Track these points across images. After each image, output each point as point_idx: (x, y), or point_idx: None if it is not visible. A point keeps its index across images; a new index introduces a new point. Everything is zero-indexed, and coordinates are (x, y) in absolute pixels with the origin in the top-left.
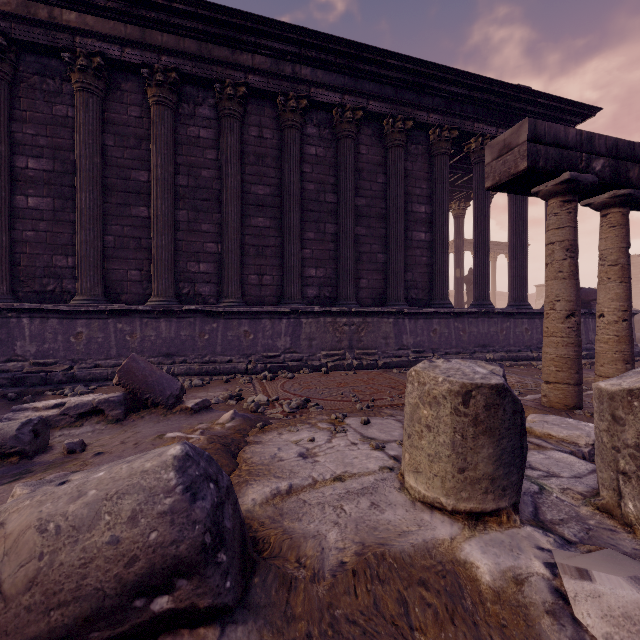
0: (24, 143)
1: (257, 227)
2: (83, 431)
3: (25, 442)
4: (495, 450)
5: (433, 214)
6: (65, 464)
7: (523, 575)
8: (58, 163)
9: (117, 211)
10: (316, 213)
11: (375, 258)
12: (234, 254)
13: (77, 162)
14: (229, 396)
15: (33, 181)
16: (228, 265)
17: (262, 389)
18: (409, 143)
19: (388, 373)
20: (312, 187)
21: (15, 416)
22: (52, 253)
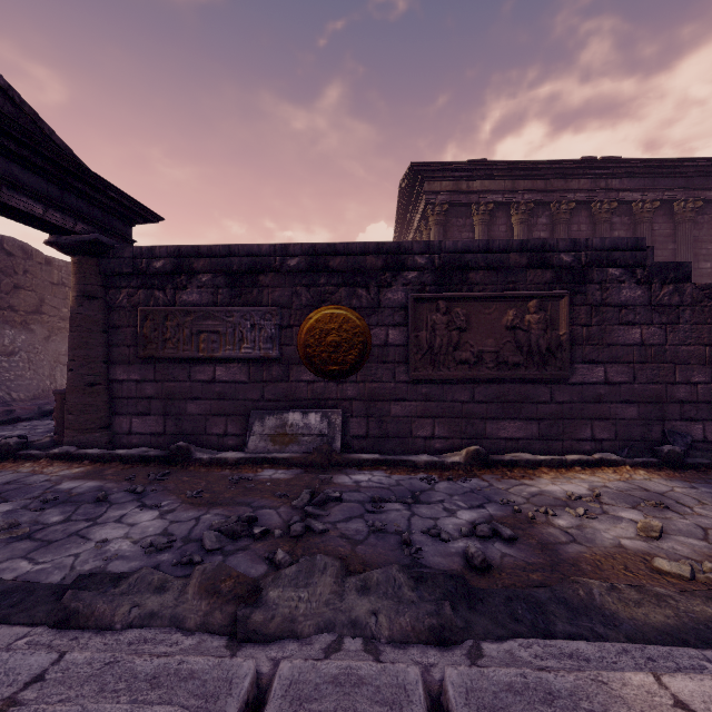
0: None
1: None
2: None
3: None
4: None
5: None
6: None
7: None
8: None
9: None
10: None
11: None
12: None
13: None
14: None
15: None
16: None
17: None
18: (695, 215)
19: None
20: None
21: None
22: None
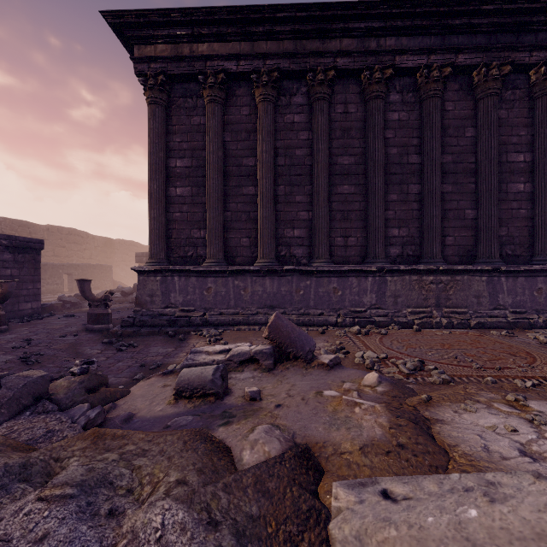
0: (174, 149)
1: (342, 194)
2: (245, 376)
3: (218, 386)
4: None
5: (535, 162)
6: (257, 413)
7: None
8: (194, 160)
9: (233, 192)
10: (399, 175)
11: (462, 214)
12: (324, 220)
13: (207, 157)
14: (335, 349)
15: (179, 176)
16: (319, 230)
17: (362, 344)
18: (503, 90)
19: (488, 335)
20: (395, 151)
21: (196, 358)
22: (191, 228)
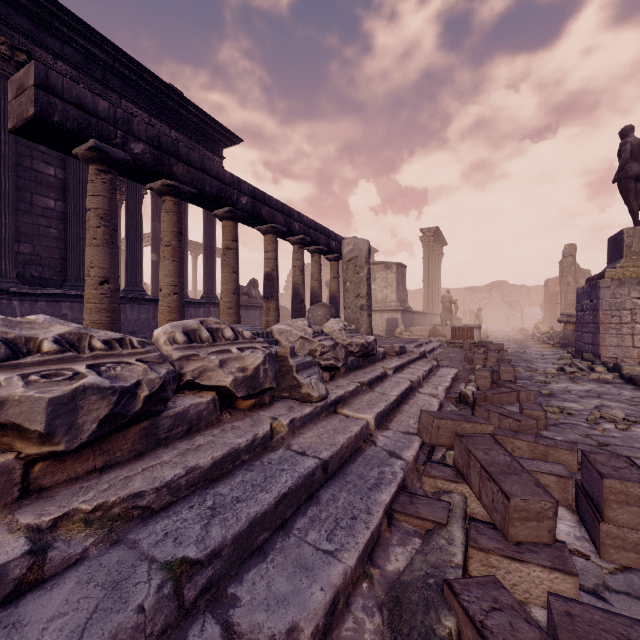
0: None
1: None
2: None
3: None
4: None
5: (67, 181)
6: None
7: None
8: None
9: None
10: None
11: None
12: None
13: None
14: None
15: None
16: None
17: None
18: None
19: None
20: None
21: None
22: None
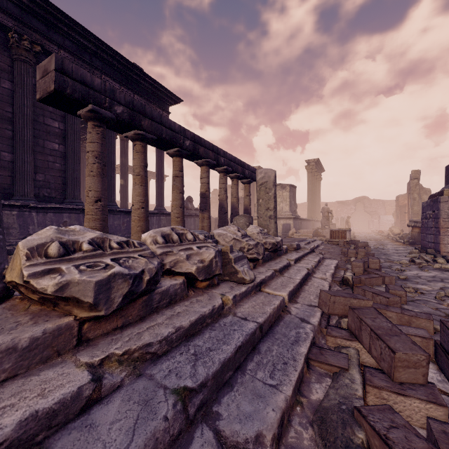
0: None
1: None
2: None
3: None
4: None
5: (66, 131)
6: None
7: None
8: None
9: None
10: None
11: None
12: None
13: None
14: None
15: None
16: None
17: None
18: None
19: None
20: None
21: None
22: None
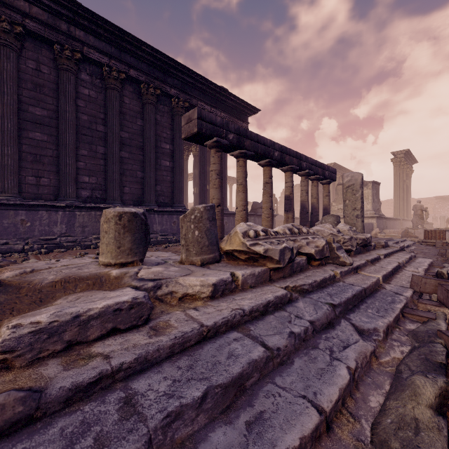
0: None
1: (35, 139)
2: None
3: None
4: (132, 238)
5: (174, 151)
6: None
7: (129, 272)
8: None
9: None
10: (89, 137)
11: (135, 174)
12: (11, 158)
13: None
14: None
15: None
16: (4, 166)
17: (36, 258)
18: (159, 103)
19: None
20: (86, 118)
21: None
22: None
